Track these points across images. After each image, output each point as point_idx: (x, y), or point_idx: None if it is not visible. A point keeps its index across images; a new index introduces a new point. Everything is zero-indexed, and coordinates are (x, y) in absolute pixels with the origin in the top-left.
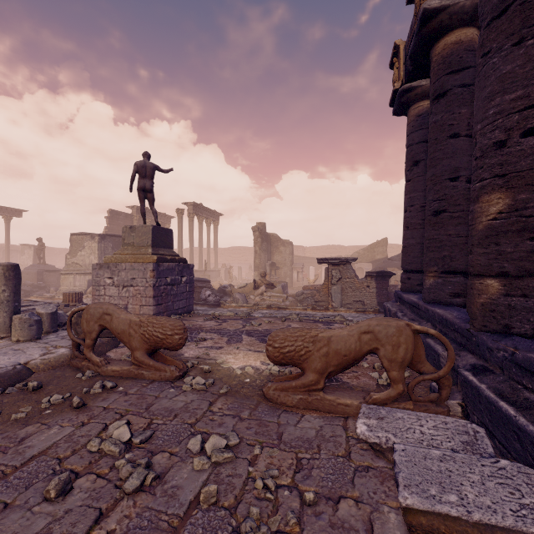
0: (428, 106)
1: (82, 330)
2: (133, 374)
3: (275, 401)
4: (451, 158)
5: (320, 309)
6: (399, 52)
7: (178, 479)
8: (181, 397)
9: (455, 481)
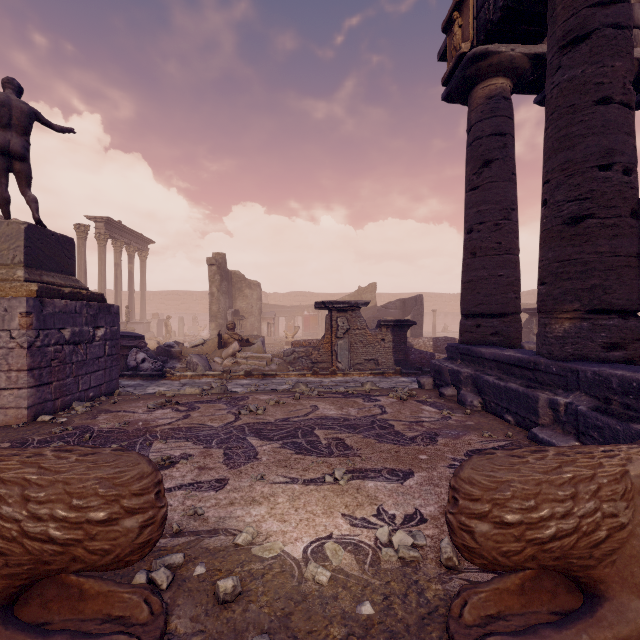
0: (502, 86)
1: None
2: None
3: None
4: (601, 134)
5: (325, 373)
6: (465, 1)
7: None
8: None
9: None
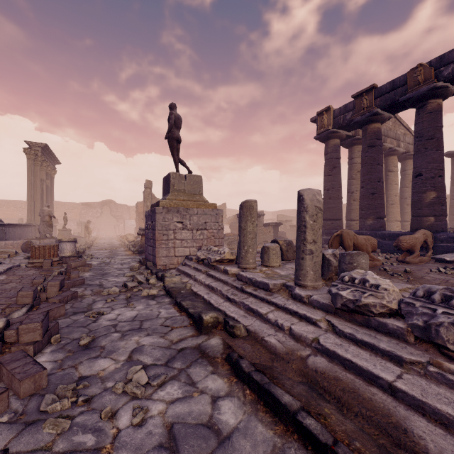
0: (338, 142)
1: (289, 255)
2: (373, 265)
3: (413, 263)
4: (378, 173)
5: None
6: (329, 111)
7: None
8: (404, 266)
9: None
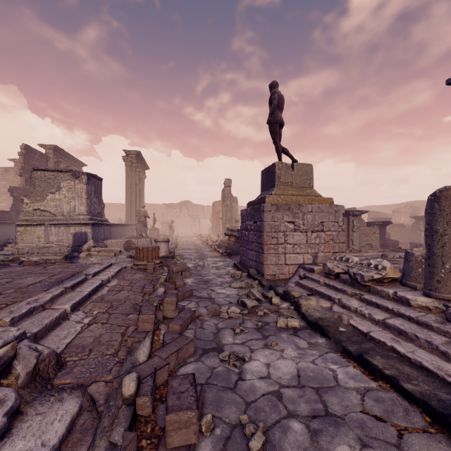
0: None
1: None
2: None
3: None
4: None
5: (355, 251)
6: None
7: None
8: None
9: None
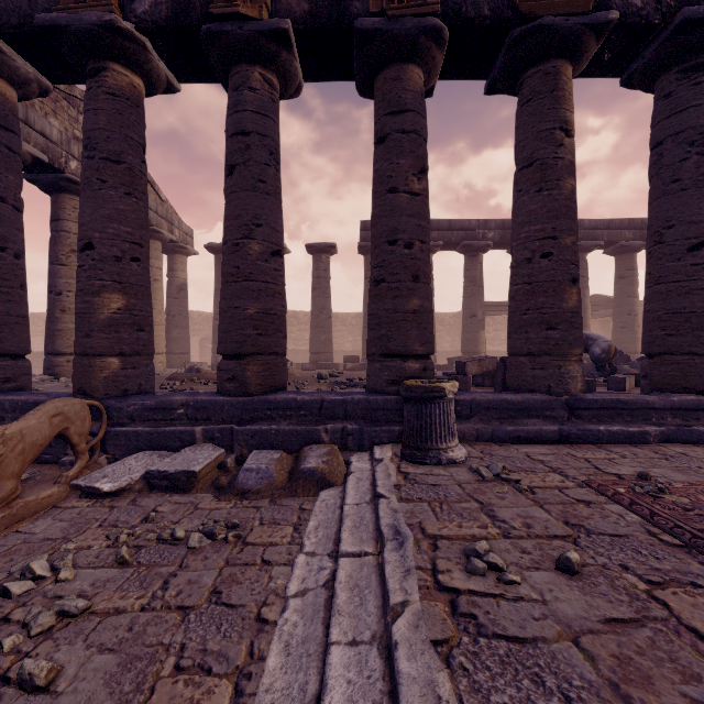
0: None
1: None
2: None
3: None
4: None
5: None
6: None
7: (82, 585)
8: None
9: (192, 458)
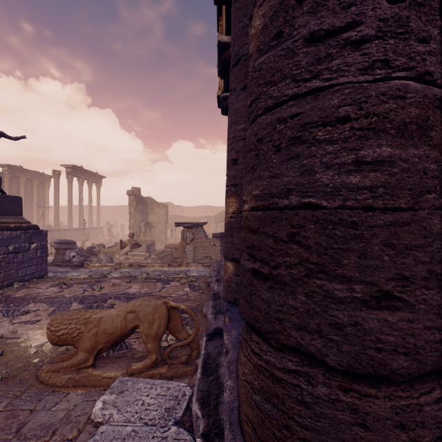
0: None
1: None
2: None
3: (47, 383)
4: None
5: (175, 265)
6: None
7: None
8: None
9: None
